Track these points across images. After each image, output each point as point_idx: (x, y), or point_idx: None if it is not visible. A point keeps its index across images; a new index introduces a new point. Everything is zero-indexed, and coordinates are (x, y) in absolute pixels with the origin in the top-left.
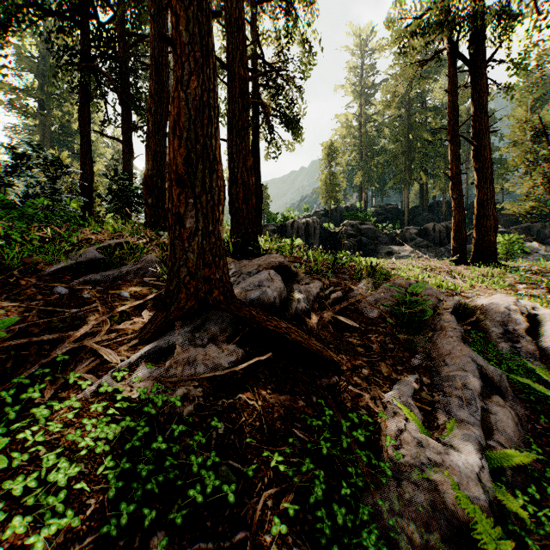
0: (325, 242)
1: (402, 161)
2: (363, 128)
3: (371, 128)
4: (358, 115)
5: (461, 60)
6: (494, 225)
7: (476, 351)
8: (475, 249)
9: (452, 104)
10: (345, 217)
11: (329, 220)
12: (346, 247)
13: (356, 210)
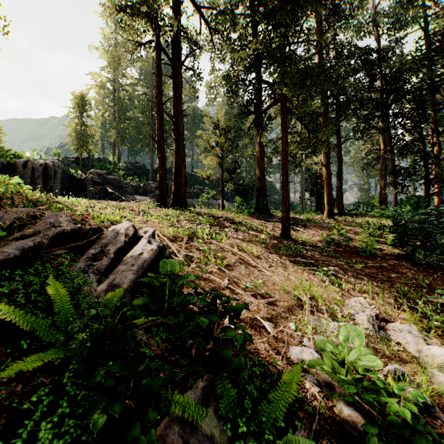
0: (69, 187)
1: (148, 130)
2: (116, 93)
3: (124, 96)
4: (112, 80)
5: (166, 55)
6: (185, 181)
7: (29, 274)
8: (173, 197)
9: (158, 85)
10: (94, 167)
11: (80, 167)
12: (92, 194)
13: (108, 162)
